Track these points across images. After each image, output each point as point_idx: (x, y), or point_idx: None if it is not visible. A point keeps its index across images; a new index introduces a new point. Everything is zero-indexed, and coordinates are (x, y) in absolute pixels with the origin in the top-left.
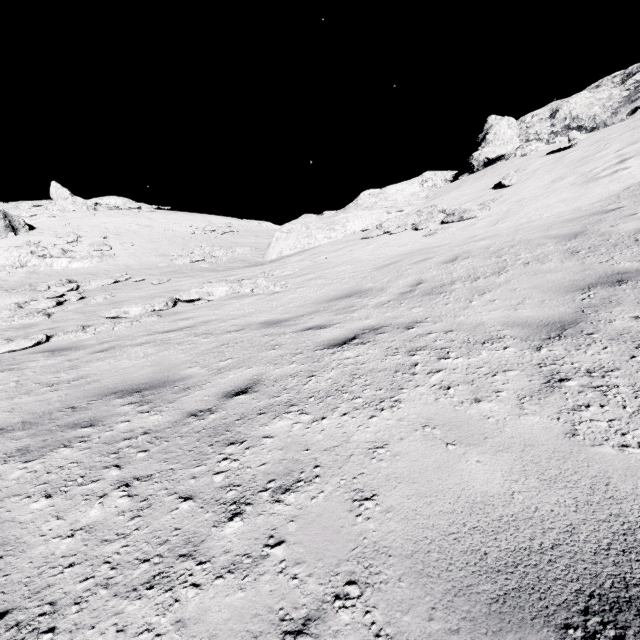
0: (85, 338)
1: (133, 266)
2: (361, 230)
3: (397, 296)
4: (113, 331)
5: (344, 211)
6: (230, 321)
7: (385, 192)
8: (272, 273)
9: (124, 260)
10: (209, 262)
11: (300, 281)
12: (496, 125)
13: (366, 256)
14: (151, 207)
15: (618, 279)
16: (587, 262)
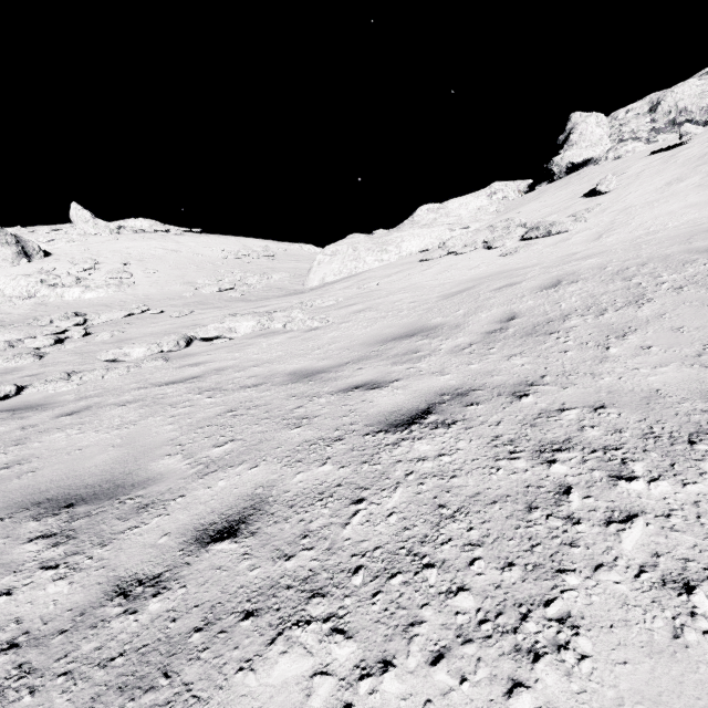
0: (64, 390)
1: (153, 296)
2: (419, 251)
3: (482, 336)
4: (102, 380)
5: (398, 230)
6: (250, 369)
7: (446, 207)
8: (311, 303)
9: (144, 289)
10: (240, 291)
11: (345, 314)
12: (582, 123)
13: (428, 281)
14: (180, 230)
15: None
16: None
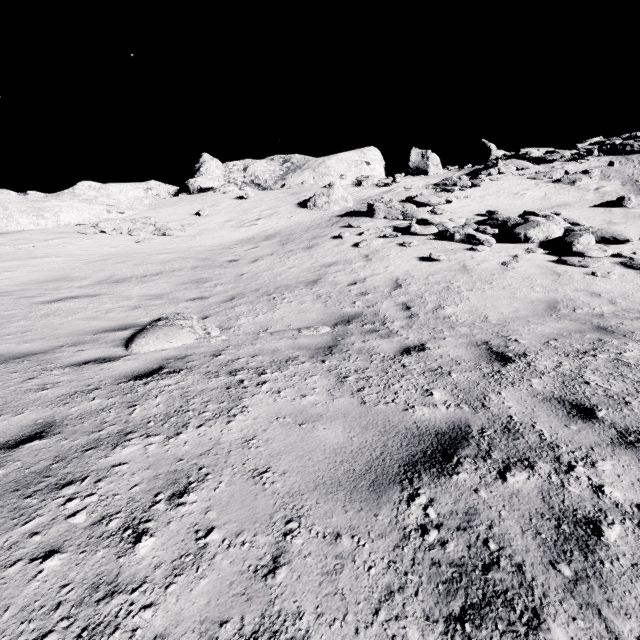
0: None
1: None
2: (77, 224)
3: (95, 282)
4: None
5: (57, 197)
6: None
7: (108, 189)
8: None
9: None
10: None
11: (5, 266)
12: (207, 163)
13: (79, 251)
14: None
15: (198, 281)
16: (196, 273)
